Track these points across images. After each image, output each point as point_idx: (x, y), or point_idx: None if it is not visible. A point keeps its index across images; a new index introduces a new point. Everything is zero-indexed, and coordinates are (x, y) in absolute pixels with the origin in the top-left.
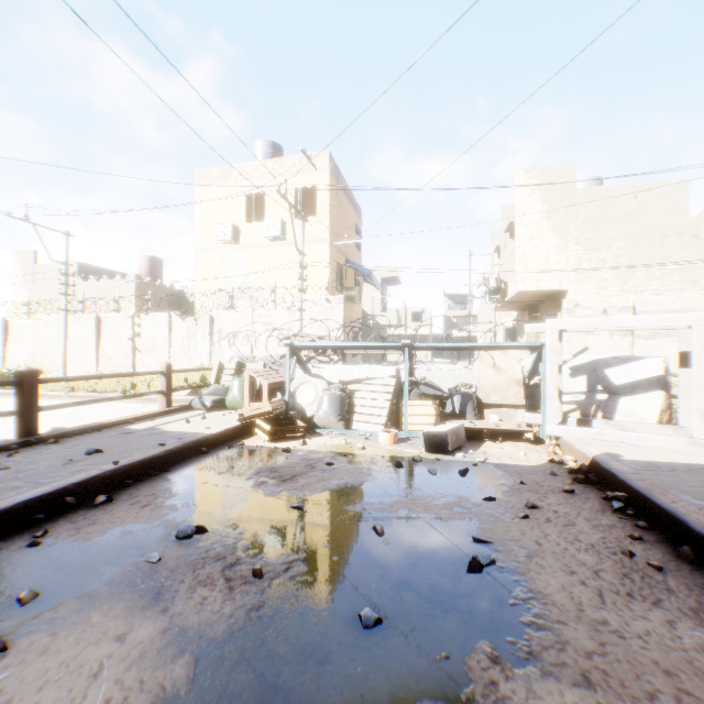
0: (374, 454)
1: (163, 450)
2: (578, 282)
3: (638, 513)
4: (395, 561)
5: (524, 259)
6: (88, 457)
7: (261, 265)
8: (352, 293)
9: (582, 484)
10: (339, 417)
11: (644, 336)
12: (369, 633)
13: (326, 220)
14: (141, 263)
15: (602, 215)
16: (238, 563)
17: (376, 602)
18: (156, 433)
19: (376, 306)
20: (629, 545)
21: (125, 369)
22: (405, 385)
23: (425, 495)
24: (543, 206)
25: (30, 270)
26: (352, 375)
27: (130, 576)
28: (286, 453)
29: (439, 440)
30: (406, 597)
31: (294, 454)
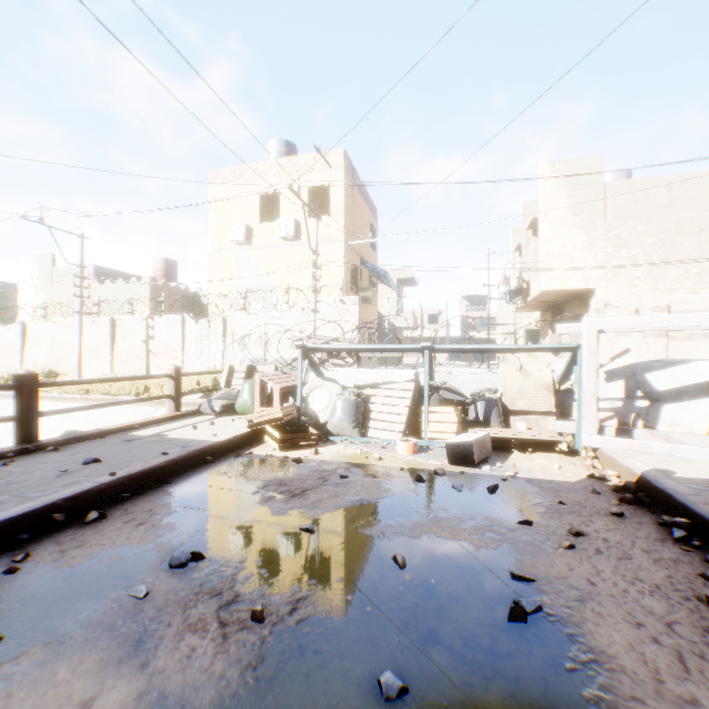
0: (392, 466)
1: (165, 460)
2: (606, 280)
3: (704, 543)
4: (420, 603)
5: (548, 256)
6: (85, 467)
7: (274, 266)
8: (367, 294)
9: (630, 505)
10: (354, 424)
11: (679, 337)
12: (391, 707)
13: (340, 219)
14: (156, 265)
15: (632, 209)
16: (235, 601)
17: (399, 661)
18: (161, 441)
19: (392, 307)
20: (703, 586)
21: (139, 371)
22: (425, 390)
23: (450, 516)
24: (569, 201)
25: (48, 273)
26: (368, 379)
27: (110, 616)
28: (297, 464)
29: (463, 451)
30: (436, 655)
31: (305, 465)
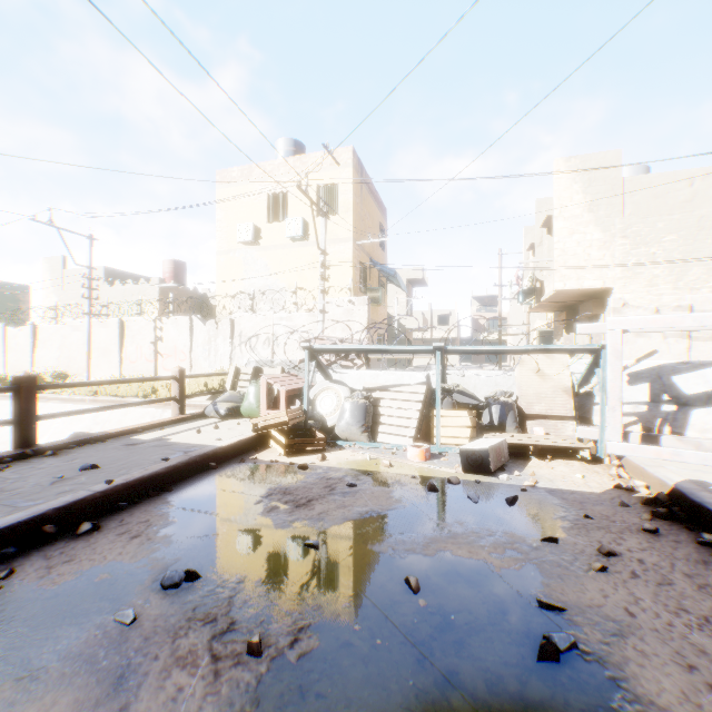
0: (403, 474)
1: (165, 466)
2: (624, 279)
3: None
4: (436, 635)
5: (563, 255)
6: (82, 473)
7: (282, 266)
8: (376, 294)
9: (664, 520)
10: (362, 428)
11: (702, 338)
12: None
13: (349, 218)
14: (165, 267)
15: (652, 205)
16: (231, 630)
17: (414, 709)
18: (162, 445)
19: (401, 308)
20: None
21: (148, 373)
22: (437, 393)
23: (467, 531)
24: (585, 197)
25: (59, 275)
26: (377, 381)
27: (92, 646)
28: (303, 470)
29: (479, 459)
30: (456, 703)
31: (311, 472)
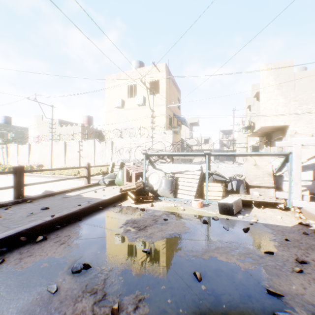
0: (190, 214)
1: (78, 208)
2: (295, 121)
3: None
4: (212, 308)
5: (264, 110)
6: (41, 211)
7: (134, 117)
8: (176, 129)
9: None
10: (170, 191)
11: None
12: None
13: (164, 95)
14: (84, 119)
15: (308, 85)
16: (103, 299)
17: None
18: (79, 198)
19: (187, 136)
20: None
21: (76, 164)
22: (206, 175)
23: (224, 246)
24: (275, 82)
25: (40, 123)
26: (177, 169)
27: (34, 305)
28: (142, 211)
29: (228, 207)
30: None
31: (146, 212)
